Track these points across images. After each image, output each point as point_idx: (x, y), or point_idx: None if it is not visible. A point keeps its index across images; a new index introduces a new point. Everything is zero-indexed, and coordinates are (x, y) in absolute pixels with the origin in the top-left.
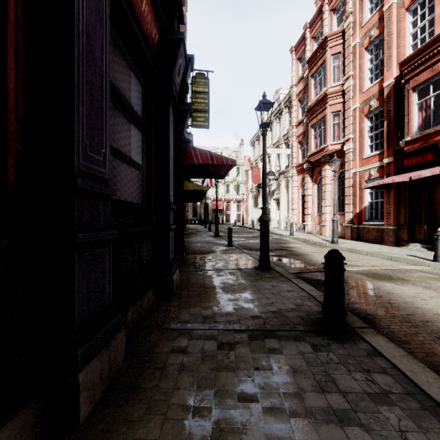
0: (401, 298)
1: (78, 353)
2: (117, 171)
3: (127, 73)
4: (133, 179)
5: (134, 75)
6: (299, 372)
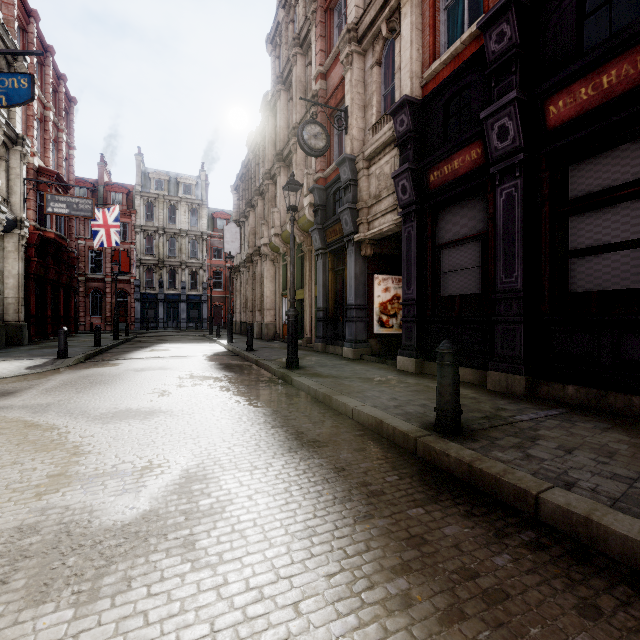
0: (370, 639)
1: (489, 362)
2: (587, 267)
3: (611, 159)
4: (631, 262)
5: (633, 142)
6: None
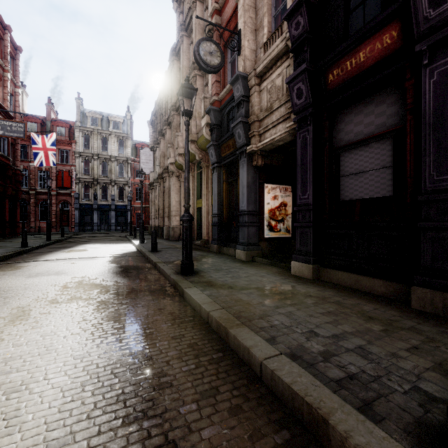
0: None
1: (414, 276)
2: None
3: None
4: None
5: None
6: (390, 355)
